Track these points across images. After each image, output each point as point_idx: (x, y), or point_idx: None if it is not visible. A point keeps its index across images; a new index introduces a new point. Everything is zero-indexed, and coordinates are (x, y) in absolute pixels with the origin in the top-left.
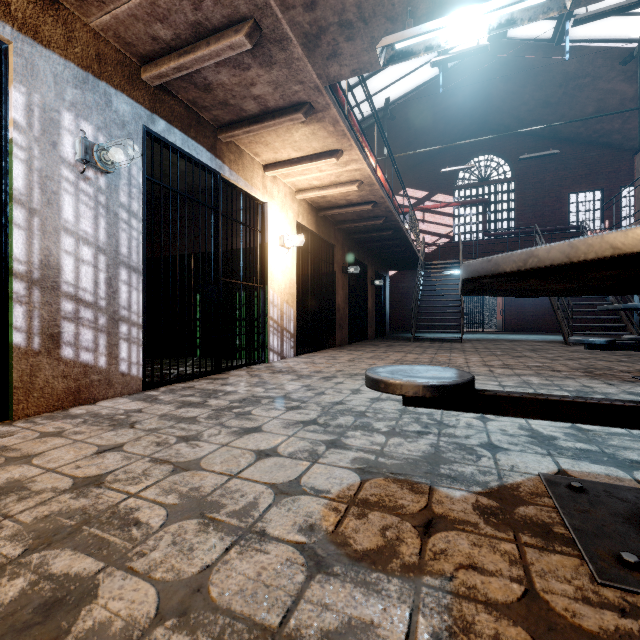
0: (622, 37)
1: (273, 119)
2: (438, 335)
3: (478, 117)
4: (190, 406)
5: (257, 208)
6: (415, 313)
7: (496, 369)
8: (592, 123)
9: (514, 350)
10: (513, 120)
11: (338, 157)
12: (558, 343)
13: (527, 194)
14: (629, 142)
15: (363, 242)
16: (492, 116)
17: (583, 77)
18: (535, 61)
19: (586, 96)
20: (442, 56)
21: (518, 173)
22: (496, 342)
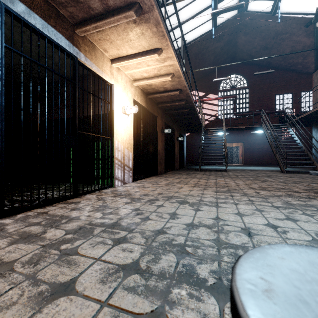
0: (306, 12)
1: (113, 16)
2: (211, 167)
3: (231, 54)
4: (24, 240)
5: (107, 87)
6: (200, 155)
7: (259, 191)
8: (288, 59)
9: (258, 176)
10: (248, 56)
11: (159, 54)
12: (277, 171)
13: (255, 95)
14: (305, 69)
15: (172, 116)
16: (238, 54)
17: (285, 33)
18: (261, 24)
19: (286, 44)
20: (218, 9)
21: (250, 84)
22: (244, 171)
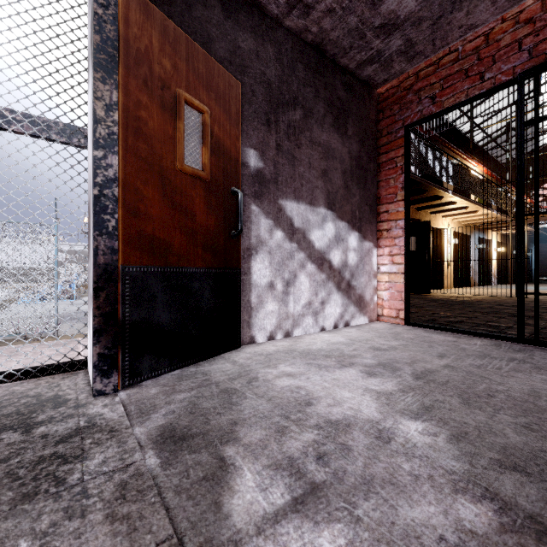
0: None
1: (504, 228)
2: None
3: None
4: None
5: (489, 242)
6: None
7: None
8: None
9: None
10: None
11: None
12: None
13: None
14: None
15: None
16: None
17: None
18: None
19: None
20: None
21: None
22: None
